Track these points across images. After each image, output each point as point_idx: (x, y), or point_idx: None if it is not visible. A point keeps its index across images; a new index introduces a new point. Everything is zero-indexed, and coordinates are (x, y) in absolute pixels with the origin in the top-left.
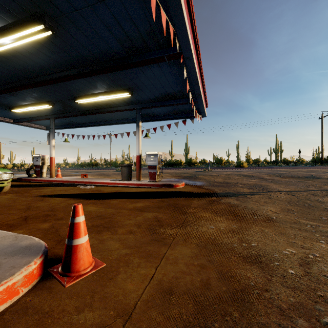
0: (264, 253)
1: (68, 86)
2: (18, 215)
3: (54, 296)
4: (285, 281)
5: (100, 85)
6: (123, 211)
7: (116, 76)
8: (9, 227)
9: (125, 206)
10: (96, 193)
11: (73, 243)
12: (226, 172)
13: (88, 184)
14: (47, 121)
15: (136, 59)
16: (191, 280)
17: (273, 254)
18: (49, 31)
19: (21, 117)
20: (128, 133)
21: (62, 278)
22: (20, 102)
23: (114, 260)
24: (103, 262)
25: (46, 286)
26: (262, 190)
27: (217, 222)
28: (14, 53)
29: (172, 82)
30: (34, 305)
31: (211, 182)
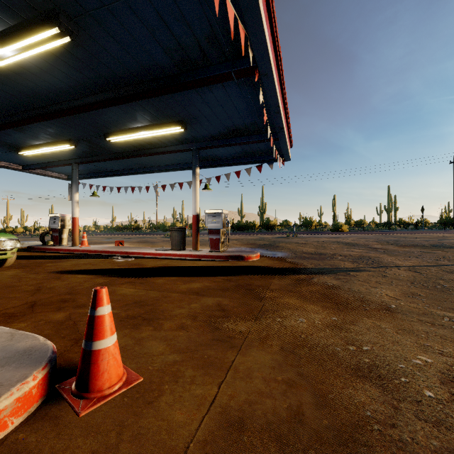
0: (383, 362)
1: (96, 118)
2: (22, 300)
3: (61, 433)
4: (420, 409)
5: (140, 116)
6: (172, 295)
7: (162, 102)
8: (8, 318)
9: (175, 287)
10: (134, 269)
11: (92, 347)
12: (318, 238)
13: (124, 256)
14: (69, 167)
15: (190, 77)
16: (273, 407)
17: (398, 365)
18: (66, 37)
19: (33, 162)
20: (180, 184)
21: (75, 400)
22: (30, 141)
23: (155, 371)
24: (139, 375)
25: (50, 415)
26: (372, 265)
27: (308, 312)
28: (19, 70)
29: (243, 111)
30: (28, 447)
31: (298, 252)
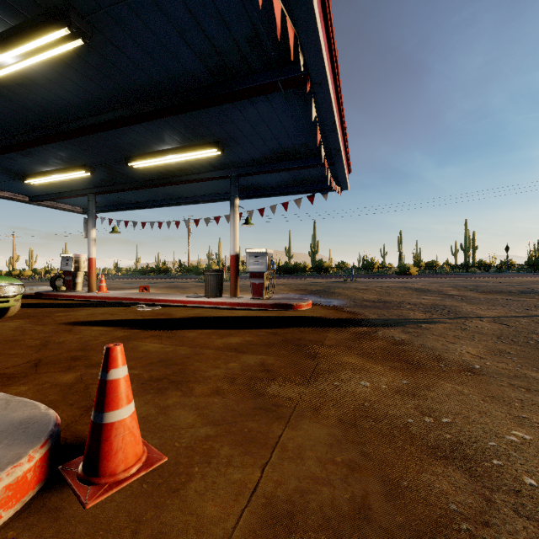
0: (468, 439)
1: (115, 139)
2: (24, 357)
3: (61, 530)
4: (520, 502)
5: (168, 136)
6: (206, 351)
7: (195, 119)
8: (6, 379)
9: (209, 342)
10: (161, 320)
11: (103, 420)
12: (381, 283)
13: (150, 304)
14: (85, 198)
15: (228, 87)
16: (331, 497)
17: (488, 443)
18: (78, 39)
19: (41, 193)
20: (217, 218)
21: (82, 487)
22: (38, 167)
23: (183, 449)
24: (162, 454)
25: (49, 506)
26: (448, 316)
27: (372, 374)
28: (23, 81)
29: (292, 130)
30: None
31: (358, 300)
